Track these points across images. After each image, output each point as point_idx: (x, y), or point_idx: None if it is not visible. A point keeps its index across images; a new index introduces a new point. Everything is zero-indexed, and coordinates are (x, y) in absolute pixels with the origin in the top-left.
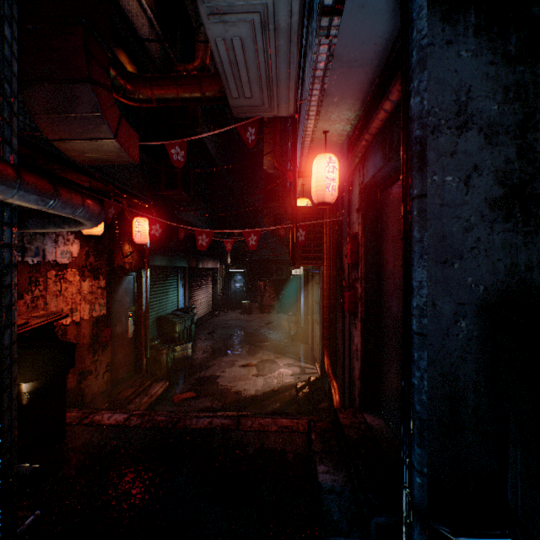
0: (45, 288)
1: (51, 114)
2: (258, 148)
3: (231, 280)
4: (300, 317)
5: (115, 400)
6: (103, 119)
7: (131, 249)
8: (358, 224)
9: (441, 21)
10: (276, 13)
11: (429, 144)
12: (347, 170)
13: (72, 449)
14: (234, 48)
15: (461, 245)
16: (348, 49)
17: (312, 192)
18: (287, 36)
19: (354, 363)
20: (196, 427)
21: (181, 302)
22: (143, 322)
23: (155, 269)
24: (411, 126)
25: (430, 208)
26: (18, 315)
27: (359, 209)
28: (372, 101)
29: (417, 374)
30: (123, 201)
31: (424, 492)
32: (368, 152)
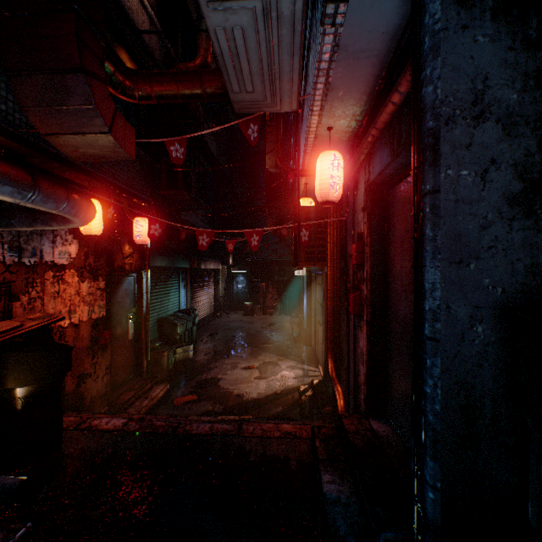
0: (43, 289)
1: (42, 106)
2: (260, 148)
3: (233, 281)
4: (303, 319)
5: (114, 403)
6: (96, 112)
7: (131, 249)
8: (363, 223)
9: (456, 4)
10: (279, 0)
11: (442, 136)
12: (352, 168)
13: (68, 455)
14: (234, 38)
15: (478, 244)
16: (354, 39)
17: (316, 191)
18: (290, 25)
19: (360, 367)
20: (196, 432)
21: (183, 303)
22: (144, 324)
23: (156, 270)
24: (423, 118)
25: (444, 205)
26: (14, 317)
27: (364, 208)
28: (379, 95)
29: (429, 382)
30: (123, 201)
31: (438, 508)
32: (374, 148)
